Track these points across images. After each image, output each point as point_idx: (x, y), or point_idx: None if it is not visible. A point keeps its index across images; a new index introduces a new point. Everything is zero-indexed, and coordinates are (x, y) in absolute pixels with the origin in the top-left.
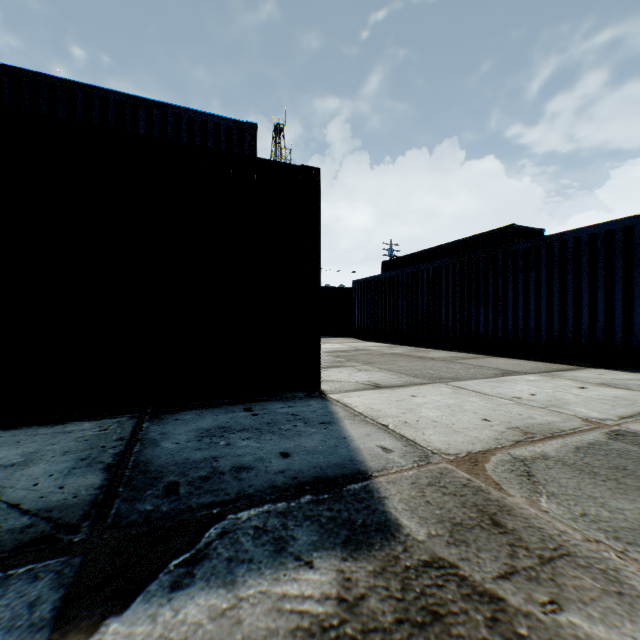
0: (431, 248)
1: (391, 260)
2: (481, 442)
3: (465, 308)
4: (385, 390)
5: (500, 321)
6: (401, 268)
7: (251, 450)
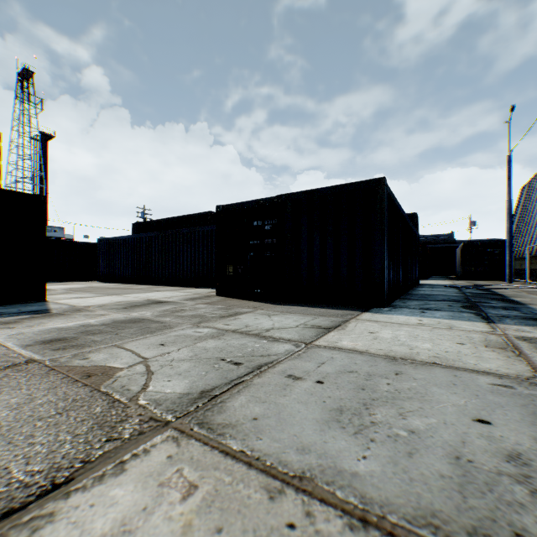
0: (167, 218)
1: (140, 223)
2: (100, 304)
3: (164, 261)
4: (83, 298)
5: (178, 268)
6: (147, 230)
7: (5, 311)
